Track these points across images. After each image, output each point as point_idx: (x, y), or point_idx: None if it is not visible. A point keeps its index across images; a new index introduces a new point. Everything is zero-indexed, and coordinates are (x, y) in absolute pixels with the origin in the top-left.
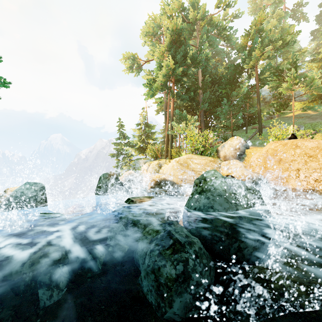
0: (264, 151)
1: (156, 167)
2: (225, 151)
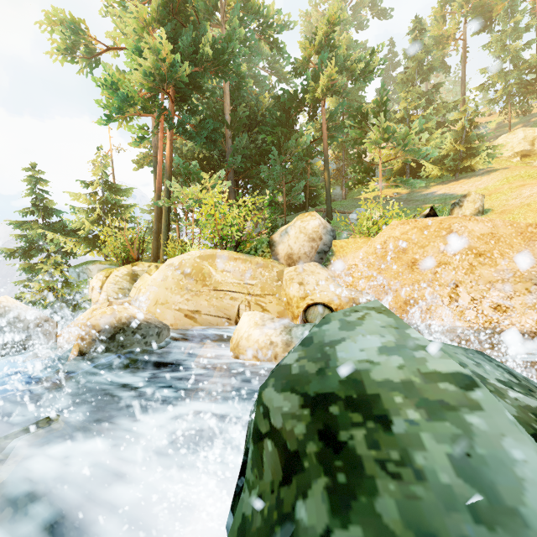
0: (378, 242)
1: (125, 281)
2: (289, 244)
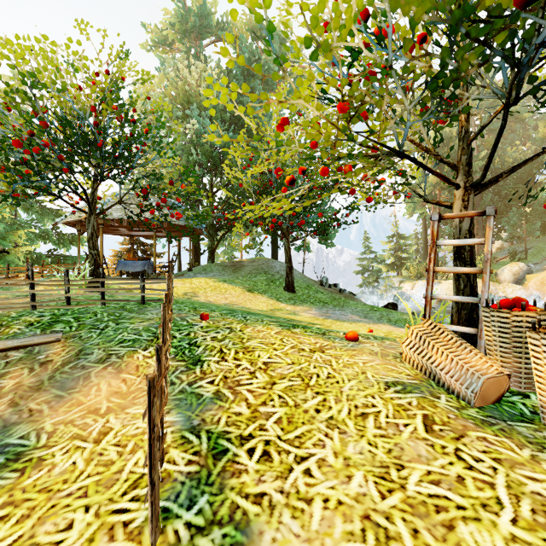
0: (540, 277)
1: (424, 287)
2: (504, 275)
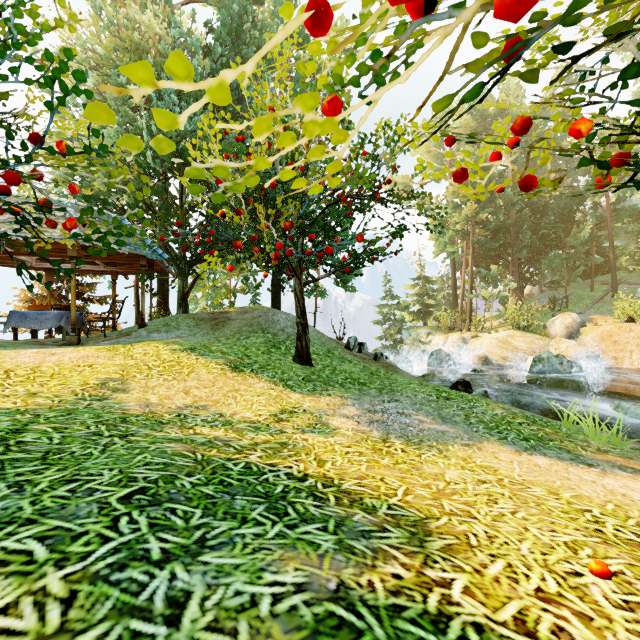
0: (599, 332)
1: (459, 342)
2: (555, 328)
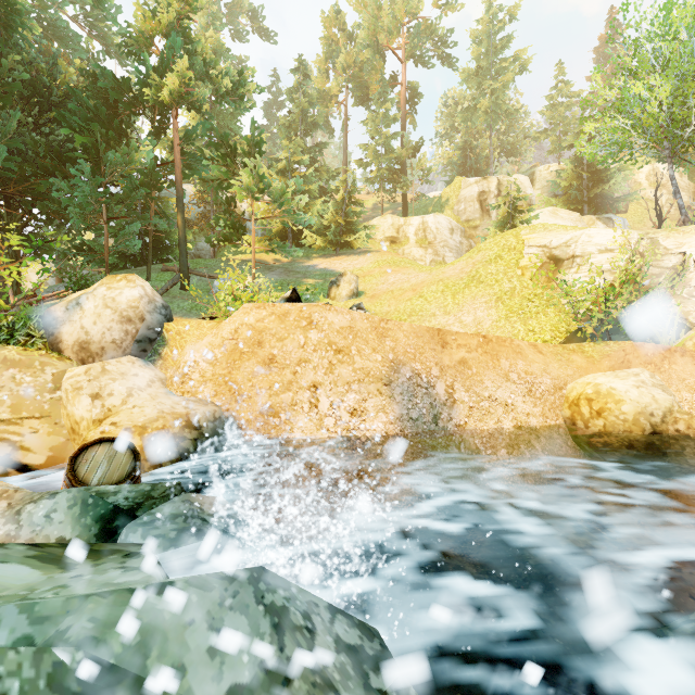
0: (228, 331)
1: None
2: (83, 325)
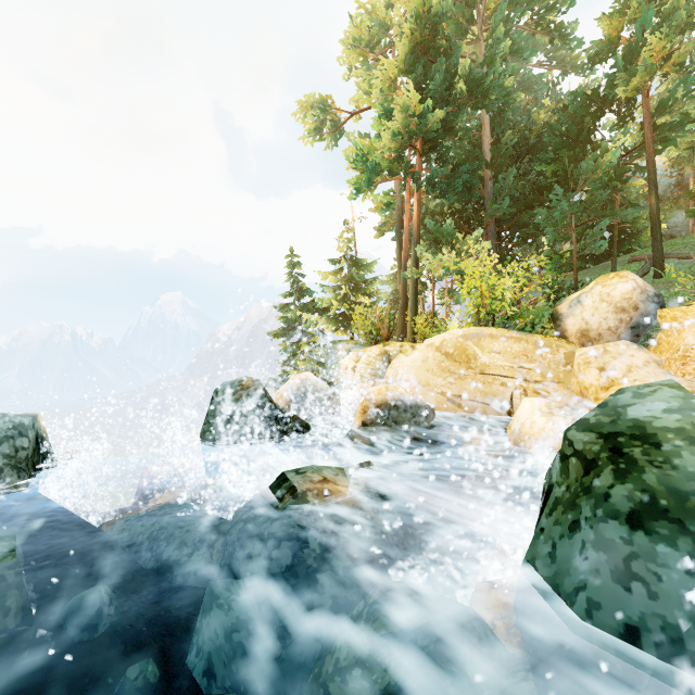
0: None
1: (378, 362)
2: (583, 317)
